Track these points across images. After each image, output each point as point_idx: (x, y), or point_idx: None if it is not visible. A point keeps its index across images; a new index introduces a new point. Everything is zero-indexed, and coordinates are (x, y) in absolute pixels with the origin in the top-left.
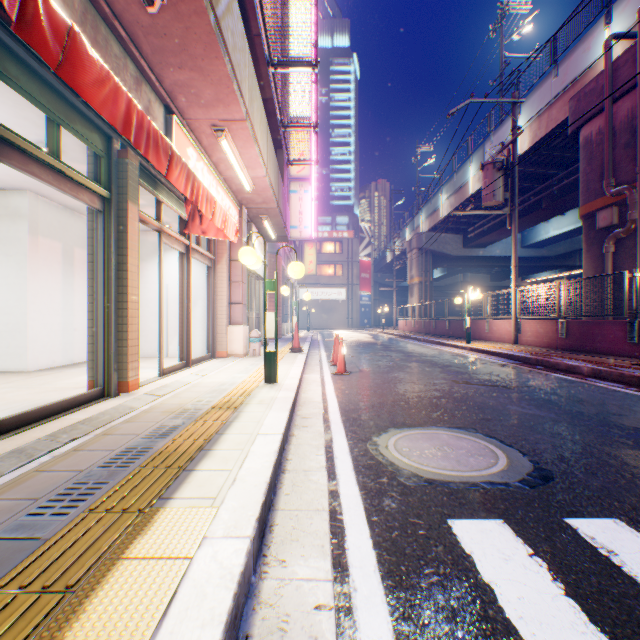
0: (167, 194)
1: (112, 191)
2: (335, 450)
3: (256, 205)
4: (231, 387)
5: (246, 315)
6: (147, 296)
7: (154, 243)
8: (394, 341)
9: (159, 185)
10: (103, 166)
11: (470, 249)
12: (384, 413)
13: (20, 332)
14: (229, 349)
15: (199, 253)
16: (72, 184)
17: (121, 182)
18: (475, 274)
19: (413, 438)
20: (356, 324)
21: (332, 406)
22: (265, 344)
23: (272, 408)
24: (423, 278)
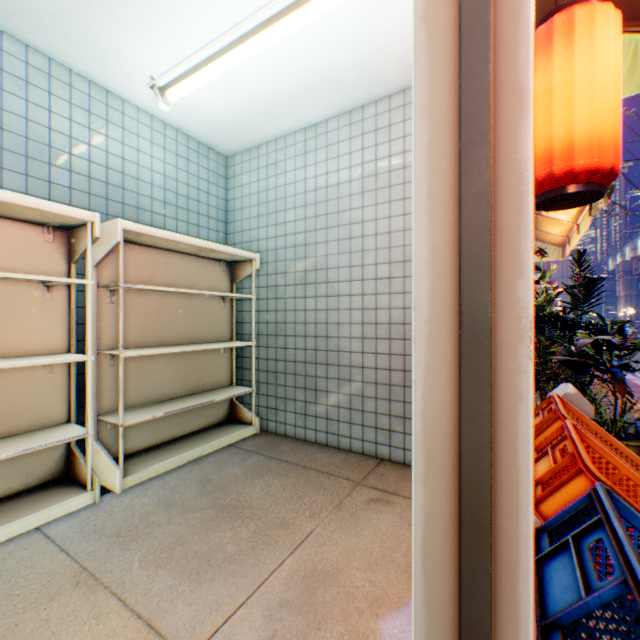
0: None
1: None
2: None
3: None
4: None
5: None
6: None
7: None
8: None
9: None
10: None
11: None
12: None
13: None
14: None
15: None
16: None
17: None
18: None
19: None
20: None
21: None
22: None
23: None
24: (627, 292)
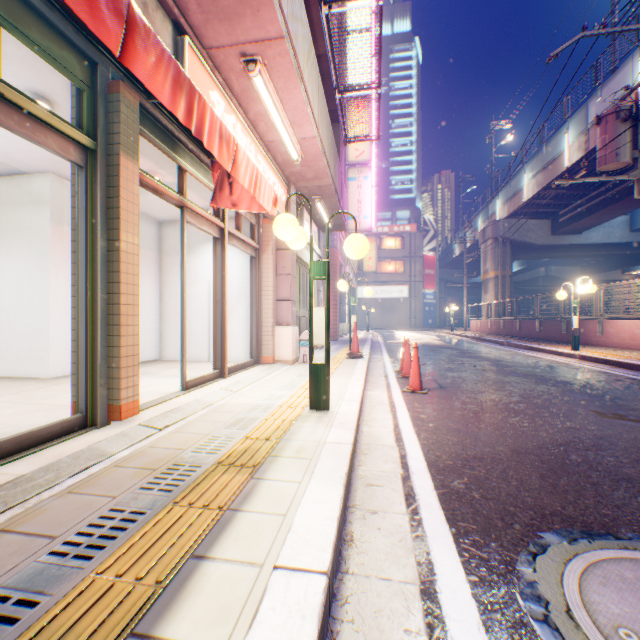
0: (192, 160)
1: (97, 139)
2: (446, 613)
3: (307, 182)
4: (262, 415)
5: (295, 314)
6: (188, 293)
7: (195, 234)
8: (469, 344)
9: (179, 147)
10: (84, 103)
11: (560, 236)
12: (512, 483)
13: (42, 333)
14: (275, 354)
15: (238, 239)
16: (22, 117)
17: (111, 127)
18: (561, 267)
19: (619, 582)
20: (419, 324)
21: (413, 457)
22: (311, 354)
23: (314, 472)
24: (500, 272)
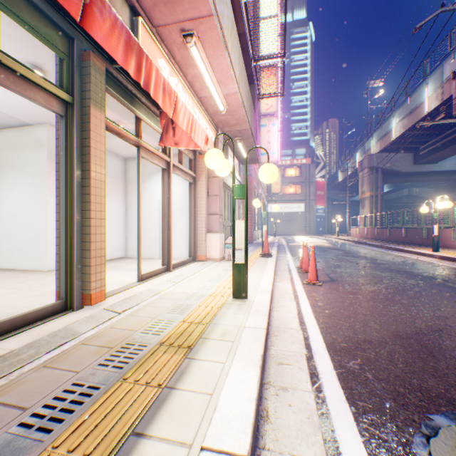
0: (145, 112)
1: (74, 95)
2: None
3: (230, 127)
4: (196, 302)
5: (222, 224)
6: (145, 209)
7: (150, 166)
8: (351, 246)
9: (136, 102)
10: (64, 69)
11: (420, 165)
12: (399, 366)
13: (42, 238)
14: (207, 254)
15: (180, 170)
16: (16, 78)
17: (84, 86)
18: (420, 188)
19: None
20: (312, 231)
21: (315, 339)
22: (233, 255)
23: (236, 354)
24: (374, 192)
